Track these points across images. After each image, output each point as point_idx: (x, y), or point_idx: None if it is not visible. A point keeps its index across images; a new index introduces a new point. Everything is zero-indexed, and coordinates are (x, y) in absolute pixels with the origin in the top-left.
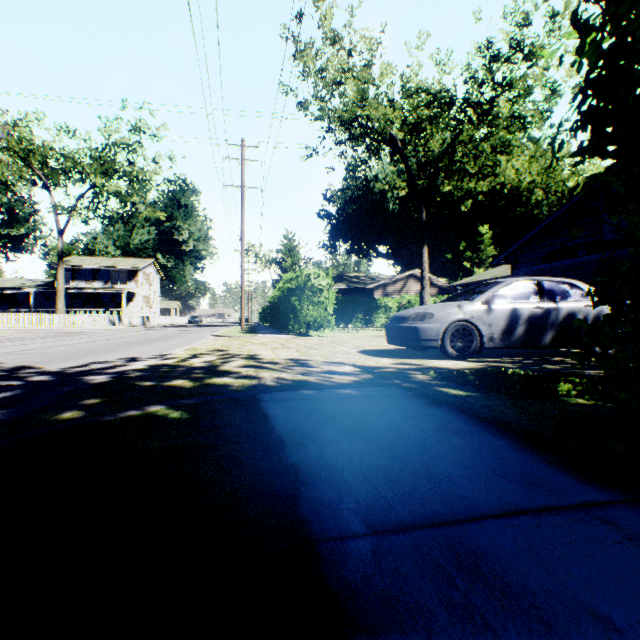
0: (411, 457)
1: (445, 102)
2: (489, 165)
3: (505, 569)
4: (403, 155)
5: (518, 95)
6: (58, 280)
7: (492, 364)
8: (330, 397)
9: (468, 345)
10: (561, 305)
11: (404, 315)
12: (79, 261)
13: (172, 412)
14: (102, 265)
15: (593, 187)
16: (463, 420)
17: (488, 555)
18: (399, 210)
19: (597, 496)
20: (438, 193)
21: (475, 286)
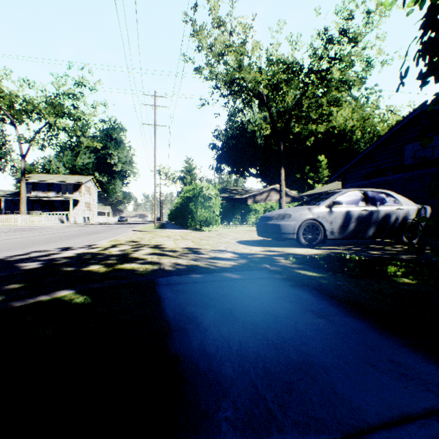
0: (285, 344)
1: (296, 70)
2: (325, 113)
3: None
4: (267, 106)
5: (345, 66)
6: (21, 190)
7: (333, 251)
8: (214, 280)
9: (315, 237)
10: (380, 208)
11: (270, 215)
12: (38, 177)
13: (78, 297)
14: (55, 180)
15: (398, 128)
16: (324, 301)
17: None
18: (264, 144)
19: None
20: (291, 133)
21: (320, 195)
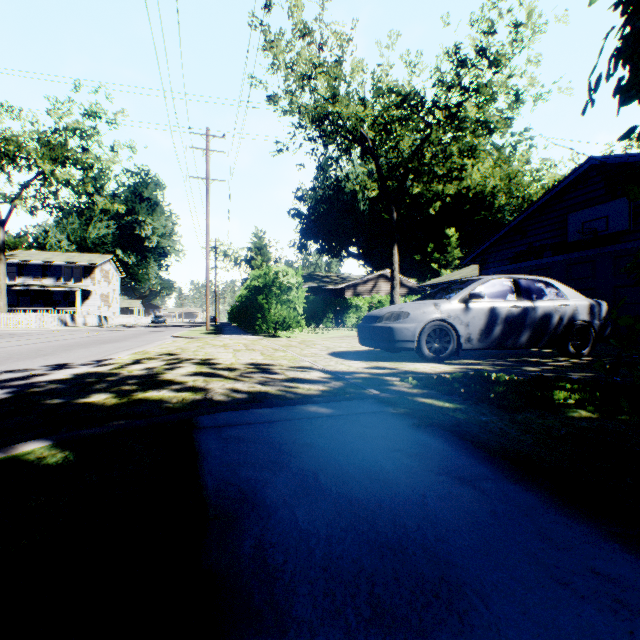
0: (408, 541)
1: (415, 104)
2: (457, 168)
3: None
4: (374, 155)
5: (484, 100)
6: None
7: (471, 367)
8: (290, 419)
9: (445, 346)
10: (537, 304)
11: (378, 314)
12: (26, 255)
13: (53, 454)
14: (53, 260)
15: (559, 189)
16: (466, 454)
17: None
18: (370, 211)
19: None
20: (407, 195)
21: (450, 284)
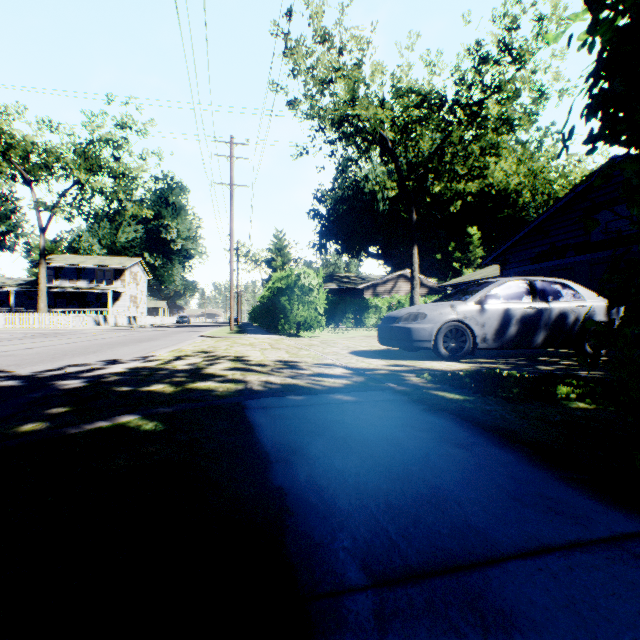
0: (413, 476)
1: (435, 103)
2: (478, 166)
3: (543, 637)
4: (393, 155)
5: (507, 97)
6: (40, 279)
7: (486, 365)
8: (321, 403)
9: (461, 346)
10: (553, 305)
11: (396, 315)
12: (63, 259)
13: (146, 423)
14: (87, 264)
15: (581, 188)
16: (465, 429)
17: (519, 615)
18: (389, 210)
19: (630, 525)
20: (428, 194)
21: (467, 286)
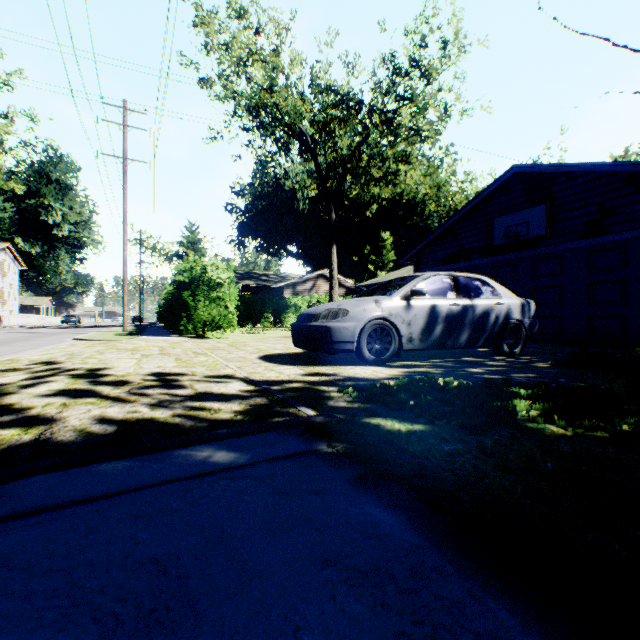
0: None
1: (353, 106)
2: (392, 172)
3: None
4: (313, 152)
5: (417, 109)
6: None
7: (414, 370)
8: (153, 483)
9: (387, 347)
10: (475, 302)
11: (314, 312)
12: None
13: None
14: None
15: (486, 194)
16: (455, 555)
17: None
18: (309, 210)
19: None
20: (346, 197)
21: (391, 280)
